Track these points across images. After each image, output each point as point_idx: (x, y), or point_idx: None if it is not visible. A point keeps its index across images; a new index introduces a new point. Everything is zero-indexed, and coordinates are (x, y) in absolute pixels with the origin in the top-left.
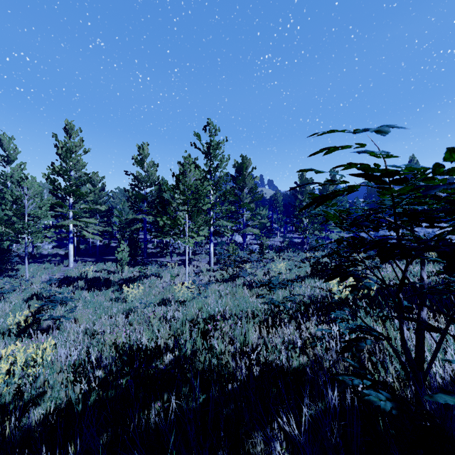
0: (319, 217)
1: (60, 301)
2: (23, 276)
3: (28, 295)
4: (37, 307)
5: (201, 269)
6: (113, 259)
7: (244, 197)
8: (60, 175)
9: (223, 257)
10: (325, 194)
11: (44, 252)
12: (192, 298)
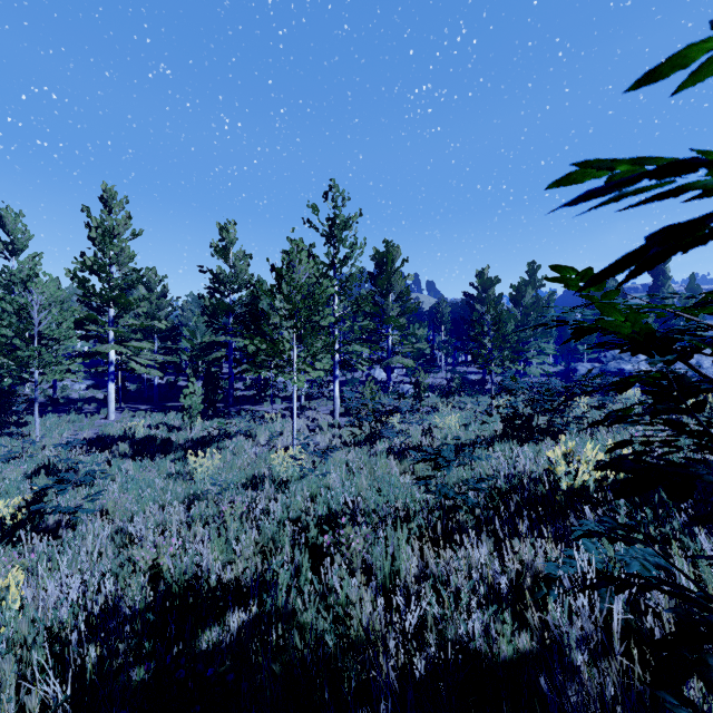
0: (512, 339)
1: (73, 481)
2: (33, 435)
3: (36, 466)
4: (34, 492)
5: (319, 424)
6: (179, 407)
7: (390, 307)
8: (93, 272)
9: (355, 405)
10: (705, 214)
11: (73, 394)
12: (300, 477)
